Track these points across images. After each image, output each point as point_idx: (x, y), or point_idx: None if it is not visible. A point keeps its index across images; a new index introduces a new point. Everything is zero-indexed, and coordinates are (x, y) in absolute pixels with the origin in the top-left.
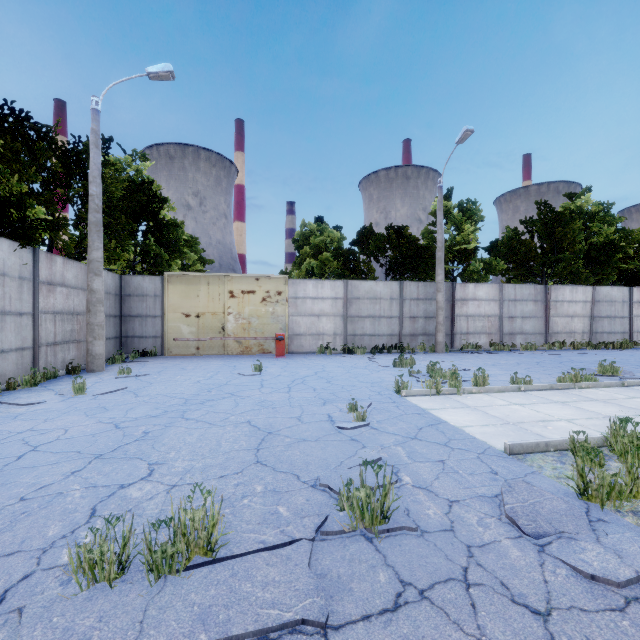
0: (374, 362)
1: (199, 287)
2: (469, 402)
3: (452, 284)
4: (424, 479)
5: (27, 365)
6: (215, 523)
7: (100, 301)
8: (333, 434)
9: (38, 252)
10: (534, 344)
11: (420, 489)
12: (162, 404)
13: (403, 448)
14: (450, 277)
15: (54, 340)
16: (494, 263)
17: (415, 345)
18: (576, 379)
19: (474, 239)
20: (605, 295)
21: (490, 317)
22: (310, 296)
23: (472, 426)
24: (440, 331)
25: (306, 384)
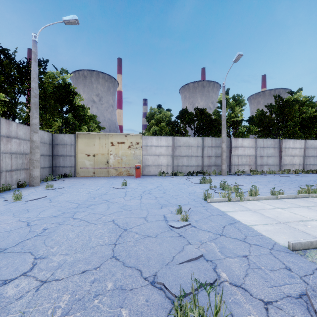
0: (189, 180)
1: (94, 140)
2: (249, 206)
3: (230, 138)
4: (237, 276)
5: None
6: None
7: (37, 147)
8: (167, 231)
9: (0, 119)
10: (274, 170)
11: (236, 288)
12: (63, 207)
13: (215, 244)
14: (228, 135)
15: (11, 168)
16: (251, 128)
17: (210, 171)
18: (309, 191)
19: (241, 115)
20: (311, 144)
21: (250, 156)
22: (154, 145)
23: (257, 225)
24: (224, 164)
25: (151, 194)
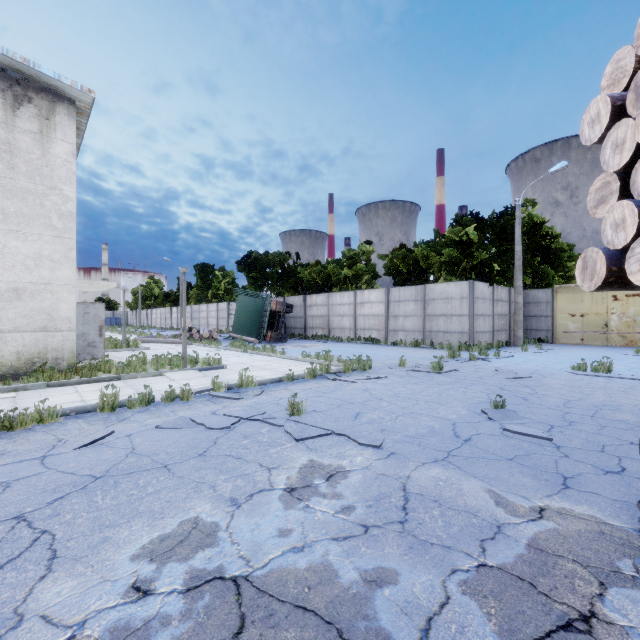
0: None
1: (583, 294)
2: None
3: None
4: None
5: (491, 339)
6: (610, 365)
7: (521, 308)
8: None
9: (494, 286)
10: None
11: None
12: (572, 357)
13: None
14: None
15: (498, 329)
16: None
17: None
18: None
19: None
20: None
21: None
22: None
23: None
24: None
25: None
